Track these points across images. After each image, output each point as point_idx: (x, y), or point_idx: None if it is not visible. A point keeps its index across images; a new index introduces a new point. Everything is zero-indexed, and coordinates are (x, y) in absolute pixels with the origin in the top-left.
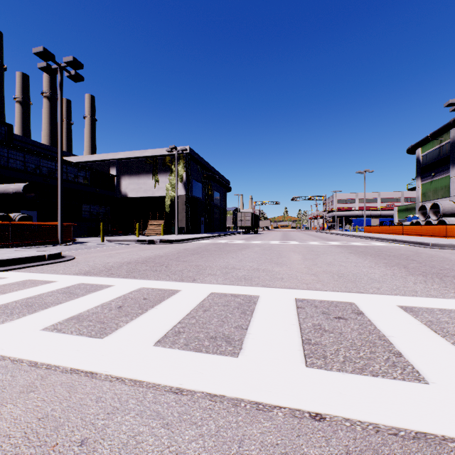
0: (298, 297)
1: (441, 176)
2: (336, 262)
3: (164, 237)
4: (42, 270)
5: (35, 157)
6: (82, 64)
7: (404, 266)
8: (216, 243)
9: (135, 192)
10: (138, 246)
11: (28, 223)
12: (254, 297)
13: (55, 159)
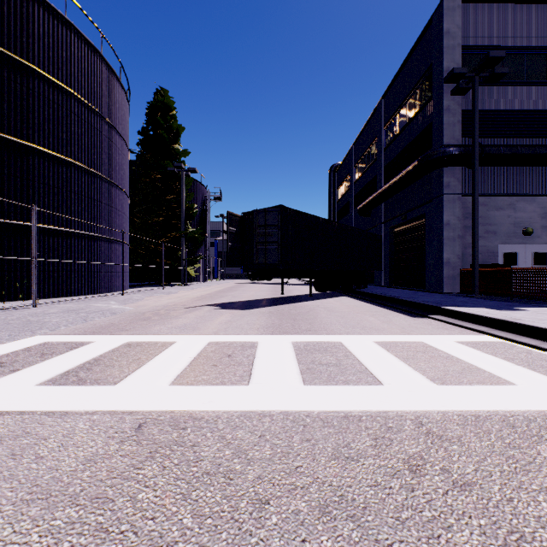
0: None
1: None
2: None
3: None
4: None
5: None
6: None
7: None
8: None
9: None
10: None
11: None
12: (53, 380)
13: None
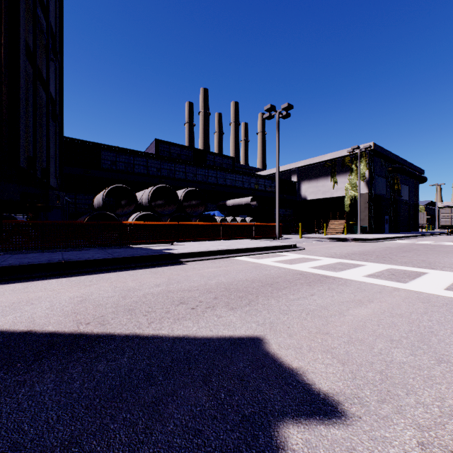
0: None
1: None
2: None
3: (351, 236)
4: (300, 253)
5: (248, 177)
6: (292, 105)
7: None
8: (418, 244)
9: (313, 194)
10: (335, 243)
11: (261, 224)
12: None
13: (258, 176)
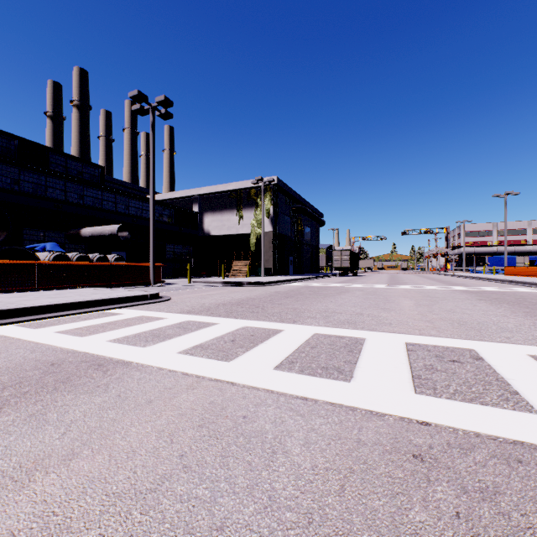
0: (408, 341)
1: None
2: (458, 310)
3: (251, 279)
4: (148, 308)
5: (125, 198)
6: (172, 101)
7: None
8: (309, 286)
9: (218, 230)
10: (226, 288)
11: (124, 264)
12: (360, 339)
13: (142, 199)
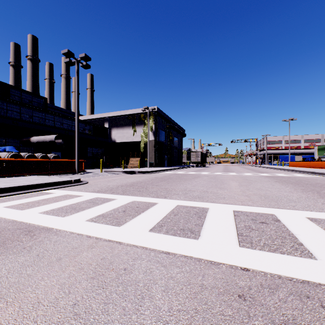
0: (235, 209)
1: None
2: (264, 188)
3: (140, 169)
4: (72, 189)
5: (60, 118)
6: (90, 57)
7: (317, 192)
8: (176, 173)
9: (120, 138)
10: (125, 175)
11: (59, 160)
12: (205, 208)
13: (71, 119)
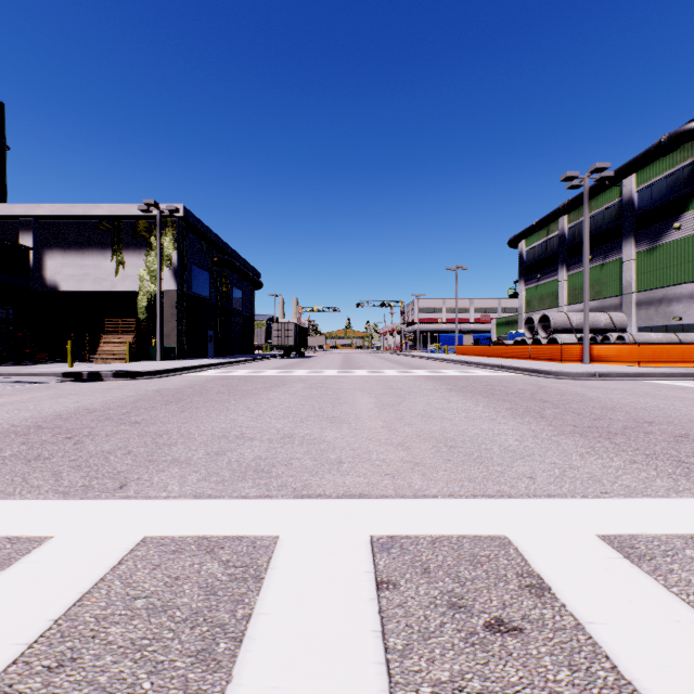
0: (377, 531)
1: (549, 279)
2: (434, 411)
3: (128, 367)
4: None
5: None
6: None
7: (541, 415)
8: (228, 376)
9: (75, 281)
10: (60, 386)
11: None
12: (261, 547)
13: None
